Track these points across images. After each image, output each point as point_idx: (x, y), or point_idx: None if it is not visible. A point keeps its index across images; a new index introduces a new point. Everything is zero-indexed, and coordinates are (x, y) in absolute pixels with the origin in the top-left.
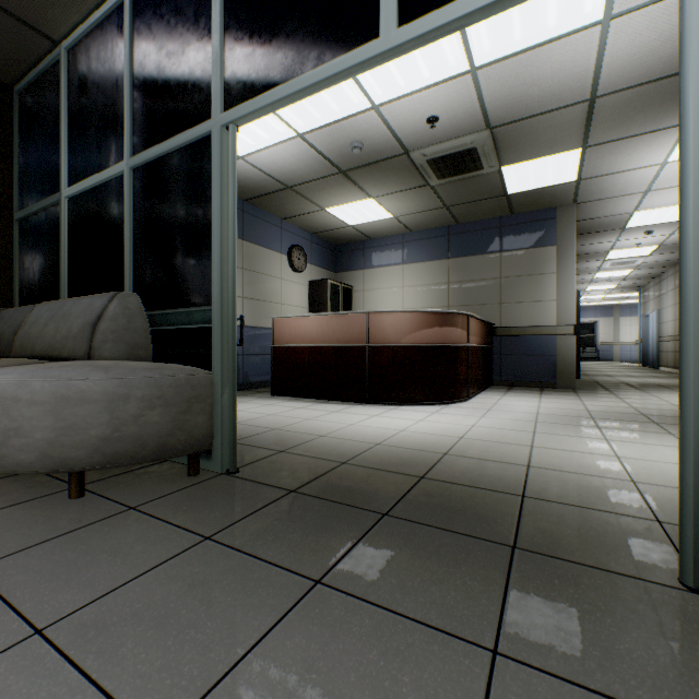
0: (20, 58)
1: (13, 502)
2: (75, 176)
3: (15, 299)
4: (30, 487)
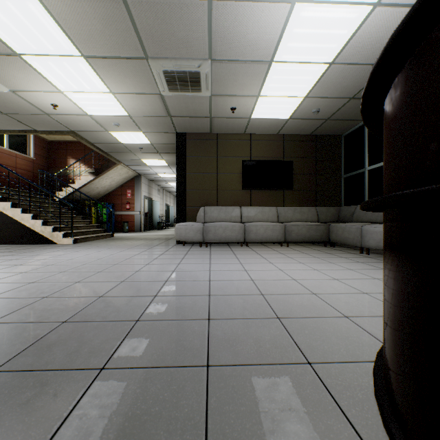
0: (348, 128)
1: (380, 257)
2: (370, 162)
3: (342, 204)
4: (379, 255)
